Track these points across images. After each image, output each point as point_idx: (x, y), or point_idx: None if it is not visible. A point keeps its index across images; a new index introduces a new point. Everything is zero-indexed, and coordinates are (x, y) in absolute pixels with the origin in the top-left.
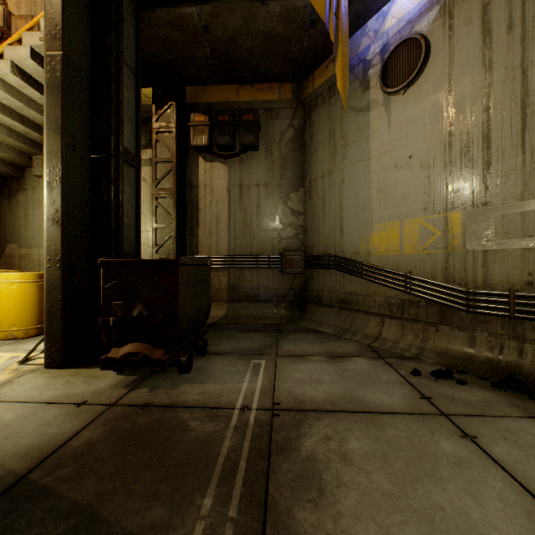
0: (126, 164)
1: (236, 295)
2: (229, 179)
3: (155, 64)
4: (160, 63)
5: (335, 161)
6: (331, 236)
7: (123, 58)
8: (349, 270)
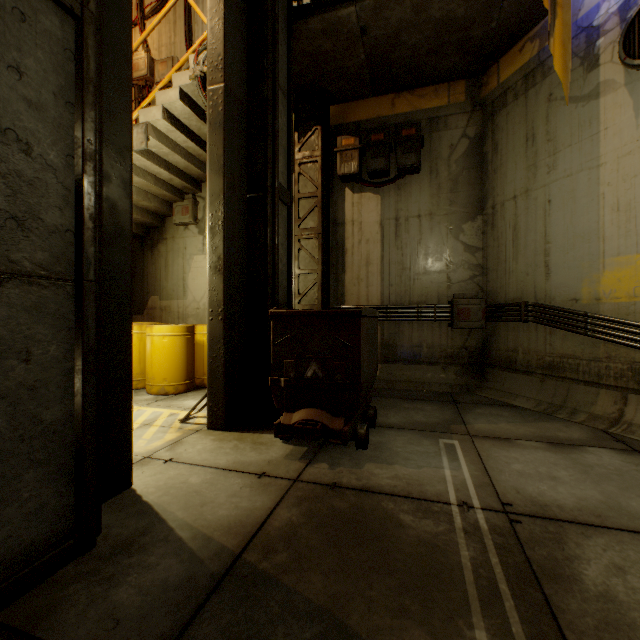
0: (280, 202)
1: (390, 354)
2: (382, 211)
3: (298, 86)
4: (305, 82)
5: (536, 175)
6: (528, 278)
7: (278, 81)
8: (560, 323)
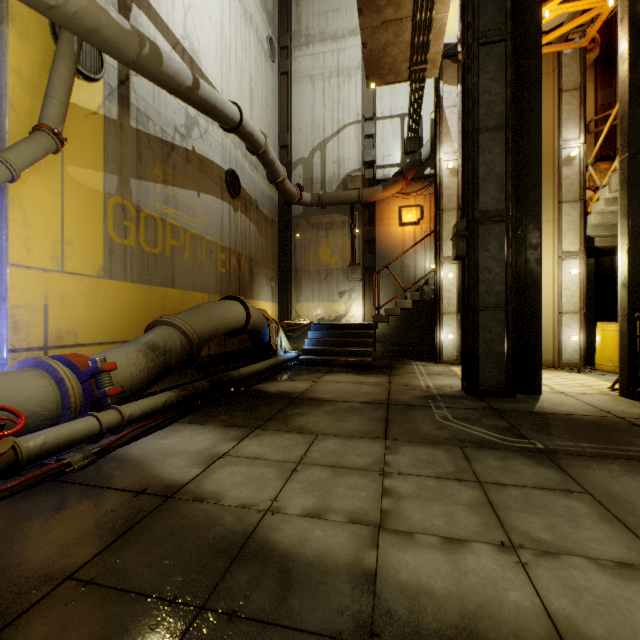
0: None
1: None
2: None
3: None
4: None
5: None
6: None
7: None
8: None
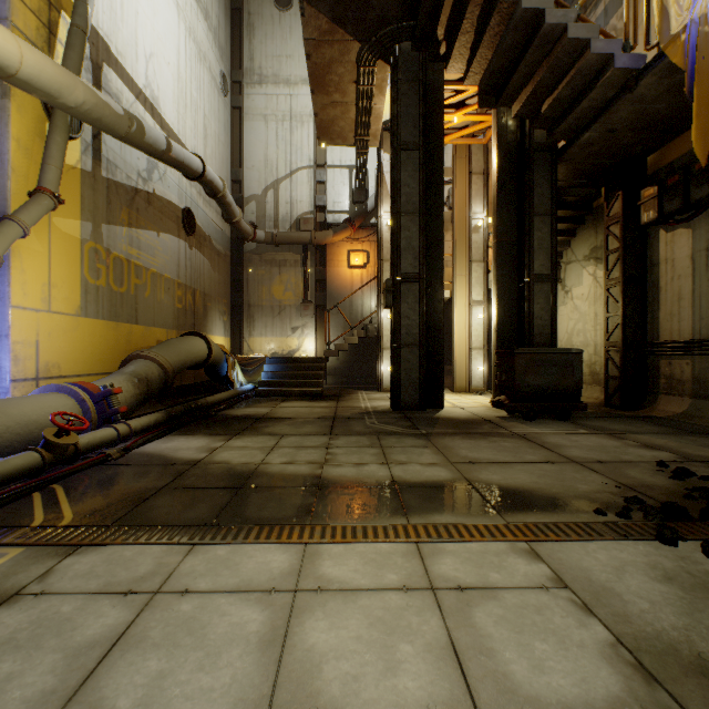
0: (539, 283)
1: (700, 390)
2: (692, 245)
3: (600, 168)
4: (603, 164)
5: None
6: None
7: (532, 216)
8: None
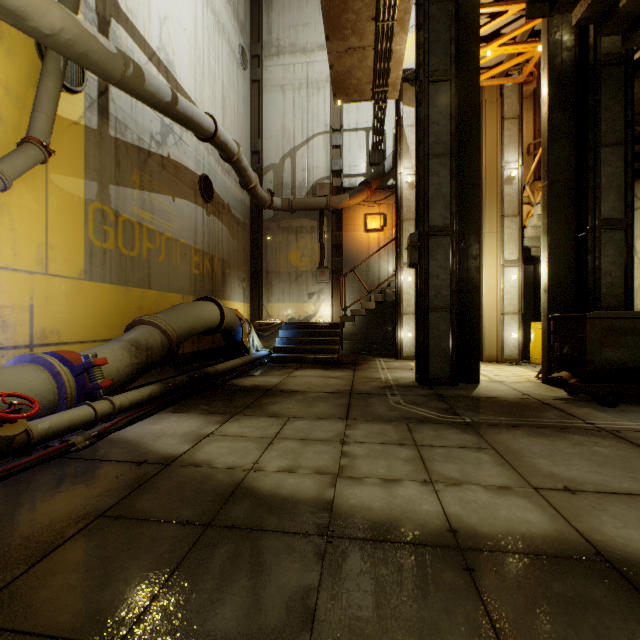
0: (608, 231)
1: None
2: None
3: None
4: None
5: None
6: None
7: (599, 147)
8: None
